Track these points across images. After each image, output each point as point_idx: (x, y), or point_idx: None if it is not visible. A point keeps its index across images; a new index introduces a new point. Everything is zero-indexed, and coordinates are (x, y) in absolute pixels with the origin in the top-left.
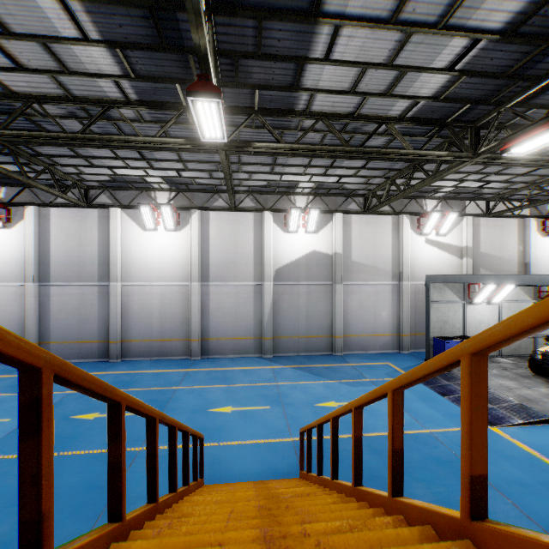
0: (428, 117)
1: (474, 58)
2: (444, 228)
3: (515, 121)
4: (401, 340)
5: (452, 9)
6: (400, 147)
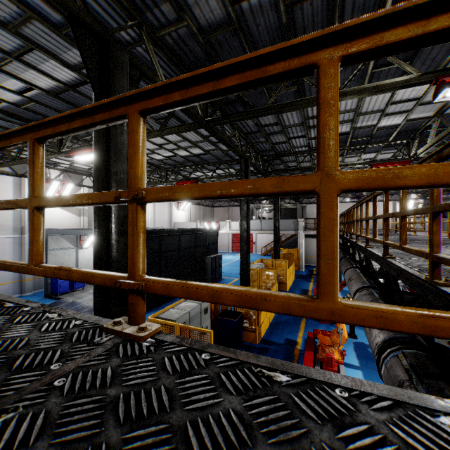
0: (19, 115)
1: (37, 96)
2: (65, 193)
3: (87, 138)
4: (25, 285)
5: (1, 62)
6: (2, 125)
